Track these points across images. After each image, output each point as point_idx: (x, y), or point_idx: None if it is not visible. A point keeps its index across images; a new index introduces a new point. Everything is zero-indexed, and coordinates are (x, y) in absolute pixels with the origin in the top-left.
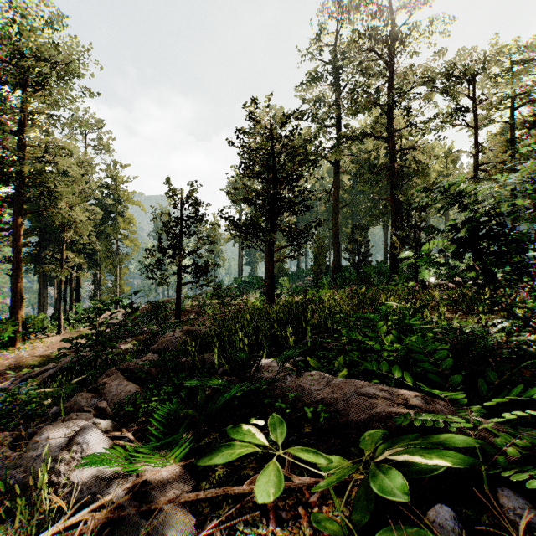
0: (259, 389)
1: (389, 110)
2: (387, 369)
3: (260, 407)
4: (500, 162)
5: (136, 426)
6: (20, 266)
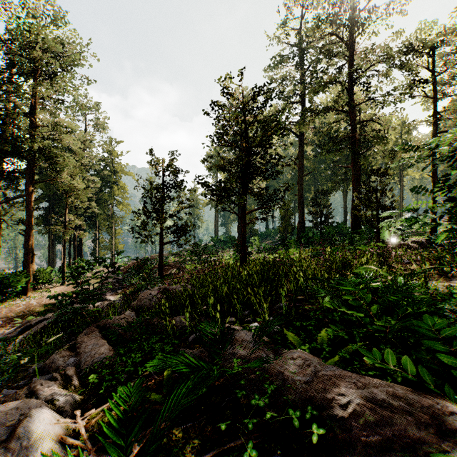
0: (231, 372)
1: (350, 85)
2: (395, 362)
3: (233, 394)
4: None
5: (94, 409)
6: (31, 227)
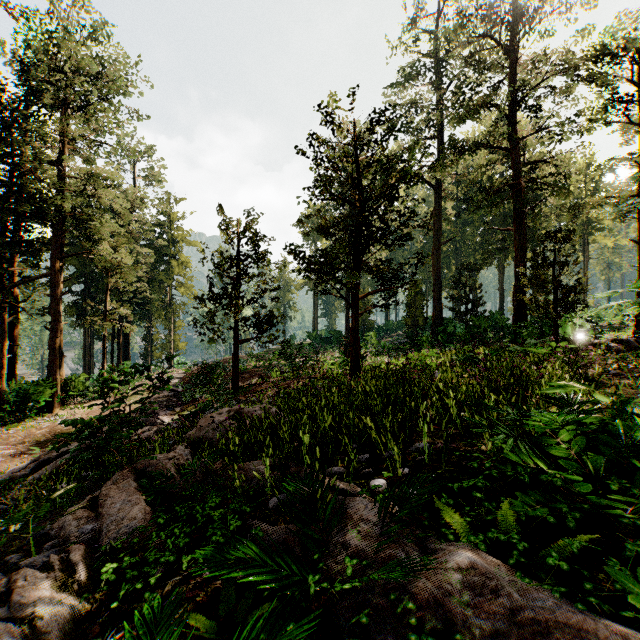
0: (341, 587)
1: (511, 110)
2: None
3: (345, 634)
4: None
5: None
6: (58, 319)
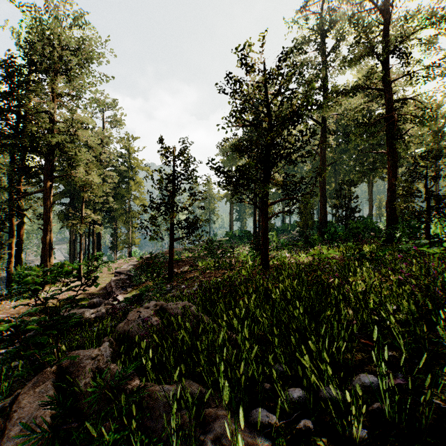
0: None
1: (384, 59)
2: None
3: None
4: None
5: None
6: (48, 222)
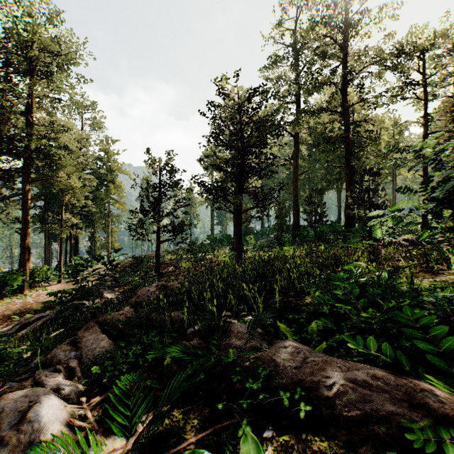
0: (227, 360)
1: (343, 86)
2: (376, 348)
3: (229, 381)
4: (447, 130)
5: (98, 396)
6: (27, 226)
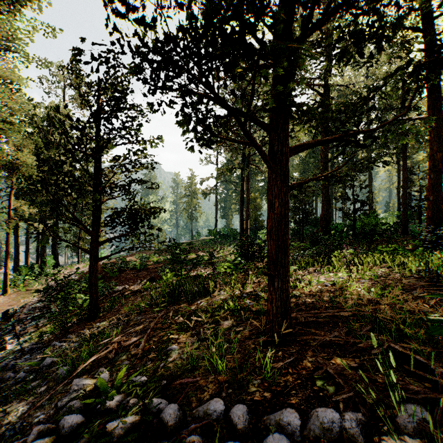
0: None
1: None
2: None
3: None
4: None
5: None
6: None
